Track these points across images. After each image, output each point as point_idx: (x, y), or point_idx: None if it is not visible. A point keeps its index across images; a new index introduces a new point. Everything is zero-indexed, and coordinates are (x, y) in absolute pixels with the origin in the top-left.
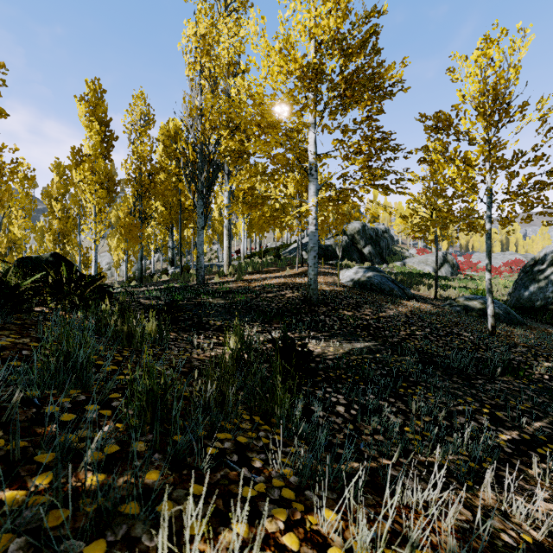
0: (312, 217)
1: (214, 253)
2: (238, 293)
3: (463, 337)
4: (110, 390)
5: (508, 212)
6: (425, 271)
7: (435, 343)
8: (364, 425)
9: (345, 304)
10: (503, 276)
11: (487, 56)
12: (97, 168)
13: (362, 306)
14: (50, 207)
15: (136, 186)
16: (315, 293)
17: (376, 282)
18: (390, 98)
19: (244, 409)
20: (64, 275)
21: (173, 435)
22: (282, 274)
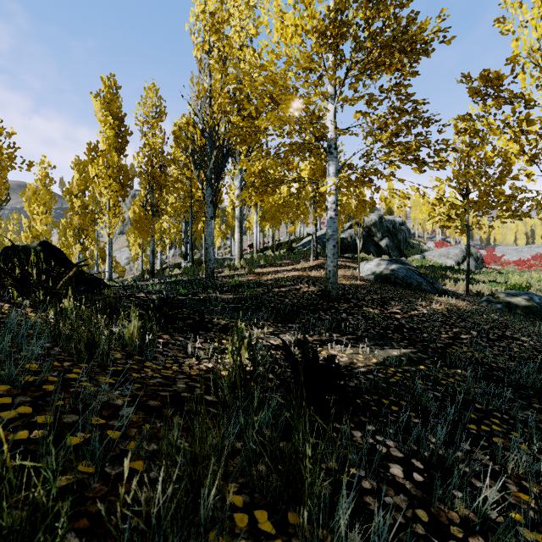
0: (331, 201)
1: (228, 248)
2: (249, 287)
3: (521, 342)
4: None
5: None
6: (447, 265)
7: (489, 350)
8: (443, 510)
9: (368, 300)
10: (534, 270)
11: None
12: (110, 161)
13: (389, 302)
14: (71, 204)
15: (147, 178)
16: (335, 287)
17: (401, 275)
18: (427, 54)
19: (240, 489)
20: (34, 264)
21: None
22: (296, 267)
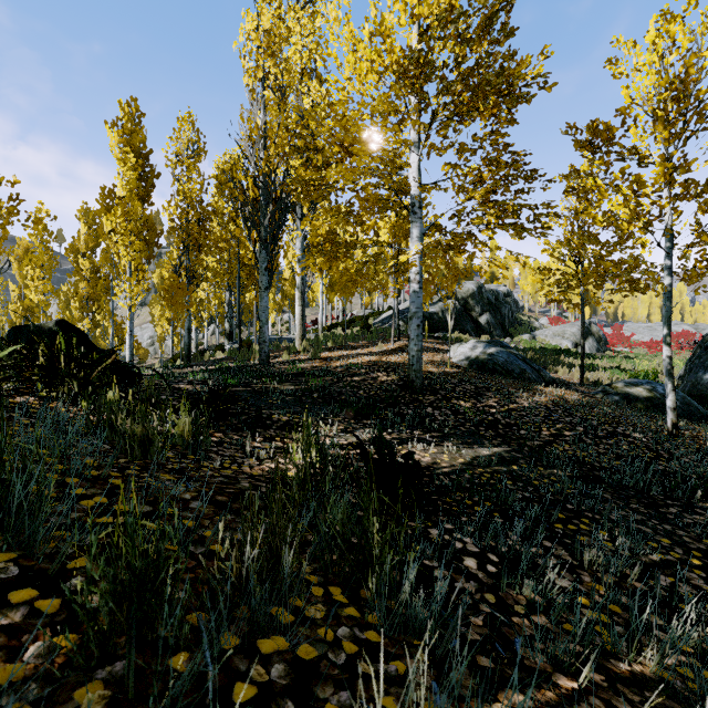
0: (414, 271)
1: (285, 324)
2: (314, 375)
3: (632, 439)
4: (66, 554)
5: (696, 262)
6: (562, 347)
7: (594, 448)
8: (512, 595)
9: (460, 391)
10: None
11: (670, 35)
12: (132, 213)
13: (484, 394)
14: (76, 266)
15: (181, 235)
16: (419, 376)
17: (501, 360)
18: (526, 100)
19: (314, 572)
20: (62, 350)
21: (174, 648)
22: (373, 350)
